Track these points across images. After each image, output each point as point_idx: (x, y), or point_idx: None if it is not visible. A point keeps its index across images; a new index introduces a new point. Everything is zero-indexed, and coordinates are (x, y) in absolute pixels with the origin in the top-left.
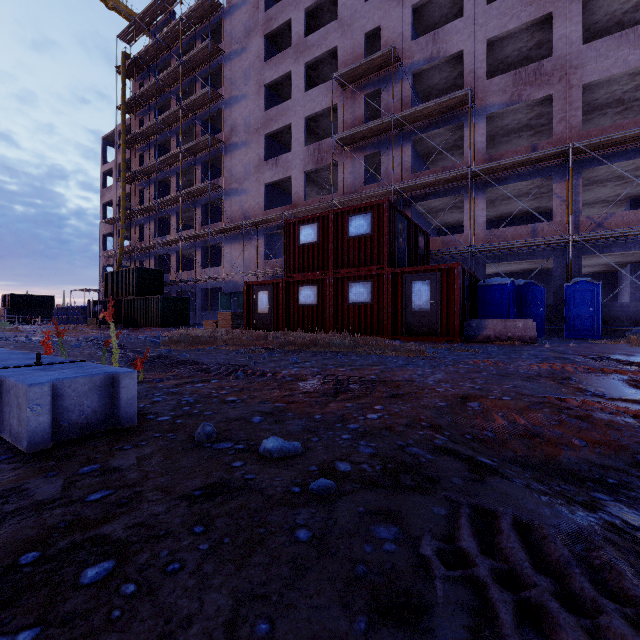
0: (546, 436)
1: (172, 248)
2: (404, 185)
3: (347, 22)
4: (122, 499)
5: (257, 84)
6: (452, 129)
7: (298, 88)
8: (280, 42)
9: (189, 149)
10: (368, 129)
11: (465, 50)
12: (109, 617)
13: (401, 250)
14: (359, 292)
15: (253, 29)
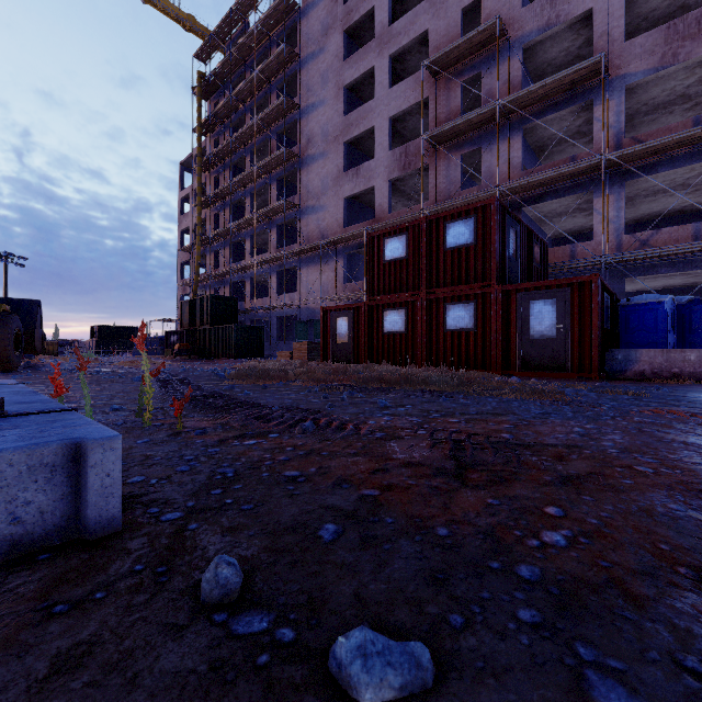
0: None
1: (247, 274)
2: (513, 185)
3: None
4: None
5: (336, 87)
6: (576, 111)
7: (382, 85)
8: (361, 37)
9: (264, 166)
10: (466, 122)
11: (595, 8)
12: None
13: (513, 263)
14: (459, 316)
15: (331, 26)
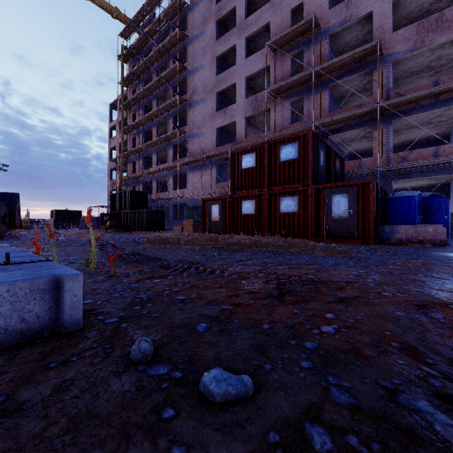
0: None
1: (153, 177)
2: (323, 121)
3: (277, 2)
4: None
5: (211, 57)
6: (362, 75)
7: (240, 56)
8: (227, 25)
9: (164, 107)
10: (294, 81)
11: (374, 11)
12: None
13: (322, 171)
14: (288, 204)
15: (208, 18)
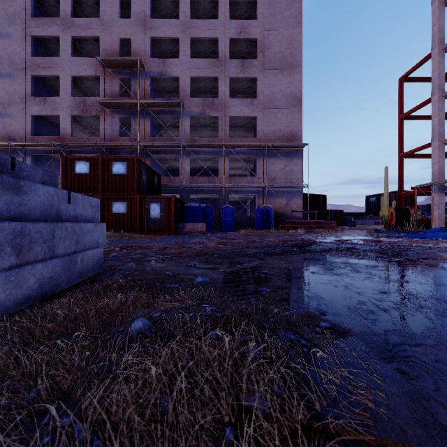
0: (183, 253)
1: None
2: (146, 144)
3: (107, 24)
4: None
5: (23, 31)
6: (173, 117)
7: (66, 52)
8: (47, 6)
9: None
10: (123, 102)
11: (180, 77)
12: (107, 265)
13: (144, 184)
14: (119, 207)
15: None
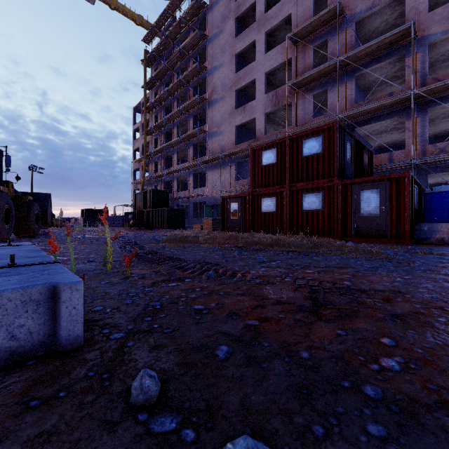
0: None
1: (174, 176)
2: (348, 113)
3: None
4: None
5: (230, 54)
6: (392, 62)
7: (260, 52)
8: (247, 21)
9: (185, 107)
10: (316, 73)
11: None
12: None
13: (349, 165)
14: (311, 201)
15: (227, 16)
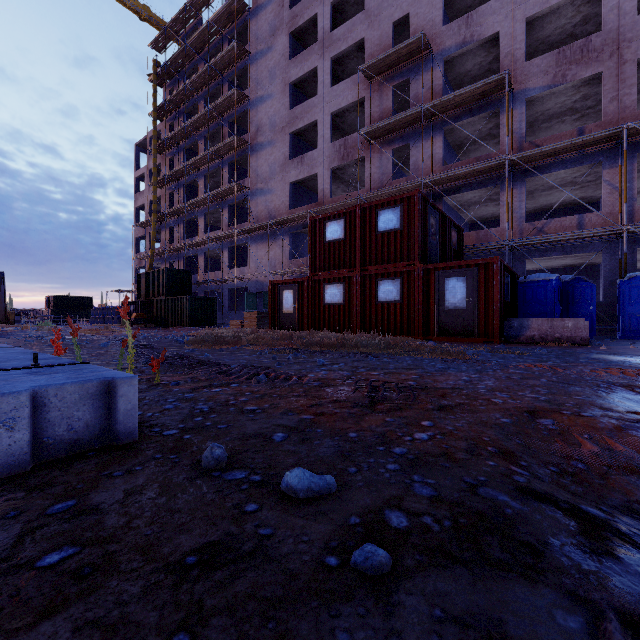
0: None
1: (200, 249)
2: (435, 178)
3: (374, 12)
4: (85, 566)
5: (282, 83)
6: (487, 117)
7: (323, 84)
8: (305, 39)
9: (216, 151)
10: (396, 121)
11: (502, 31)
12: None
13: (433, 245)
14: (388, 290)
15: (278, 28)
